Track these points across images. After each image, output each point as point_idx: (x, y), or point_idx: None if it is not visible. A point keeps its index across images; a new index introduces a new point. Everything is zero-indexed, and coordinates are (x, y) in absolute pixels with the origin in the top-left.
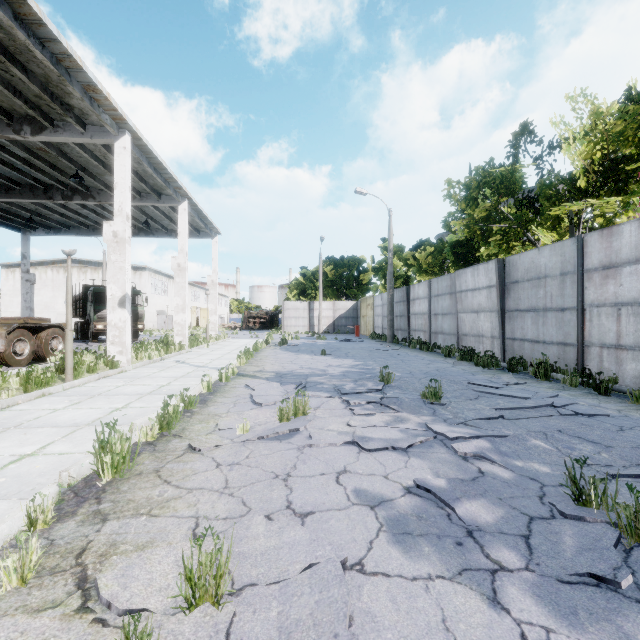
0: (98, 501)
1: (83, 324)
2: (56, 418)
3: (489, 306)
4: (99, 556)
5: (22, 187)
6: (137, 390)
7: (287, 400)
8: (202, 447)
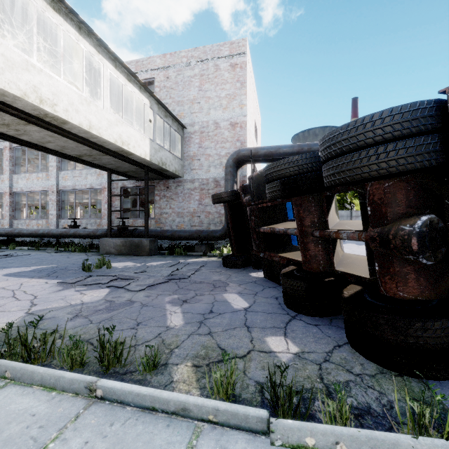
0: None
1: None
2: None
3: None
4: None
5: None
6: None
7: None
8: None
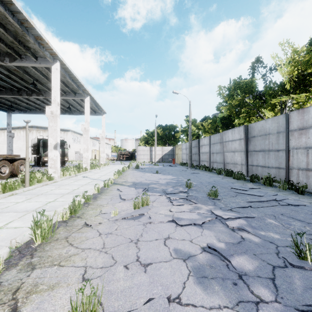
0: (31, 256)
1: (38, 158)
2: (17, 207)
3: (240, 149)
4: (26, 293)
5: (6, 89)
6: (61, 192)
7: (138, 197)
8: (92, 224)
